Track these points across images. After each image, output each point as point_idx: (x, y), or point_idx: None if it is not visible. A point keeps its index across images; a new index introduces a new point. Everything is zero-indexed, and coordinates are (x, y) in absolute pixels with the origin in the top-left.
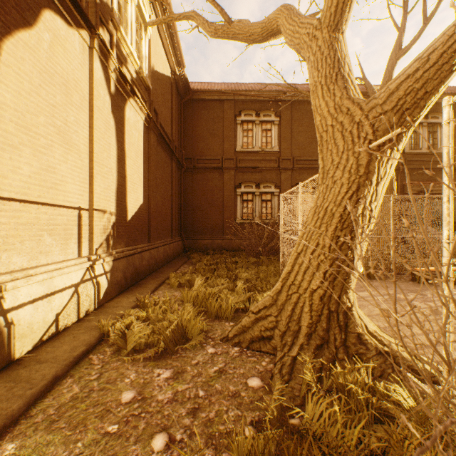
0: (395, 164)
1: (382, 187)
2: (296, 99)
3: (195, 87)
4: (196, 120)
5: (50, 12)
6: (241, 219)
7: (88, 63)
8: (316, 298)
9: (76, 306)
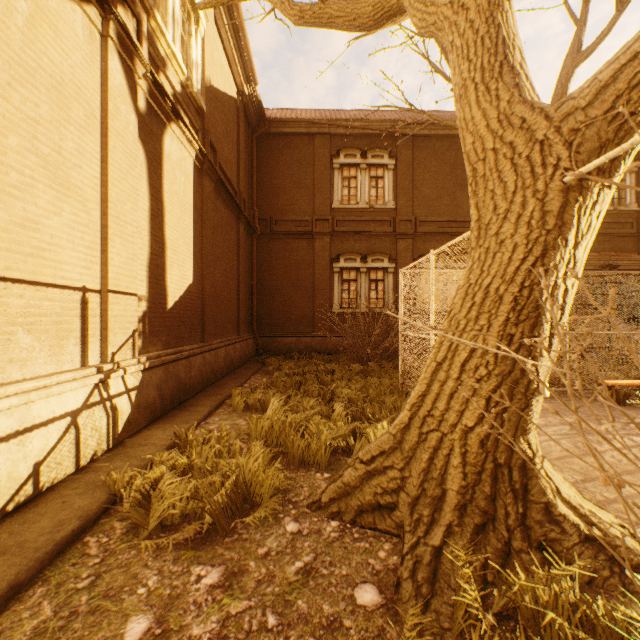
0: (603, 212)
1: (583, 251)
2: (419, 132)
3: (273, 115)
4: (274, 163)
5: None
6: (340, 308)
7: (100, 59)
8: (474, 442)
9: (73, 448)
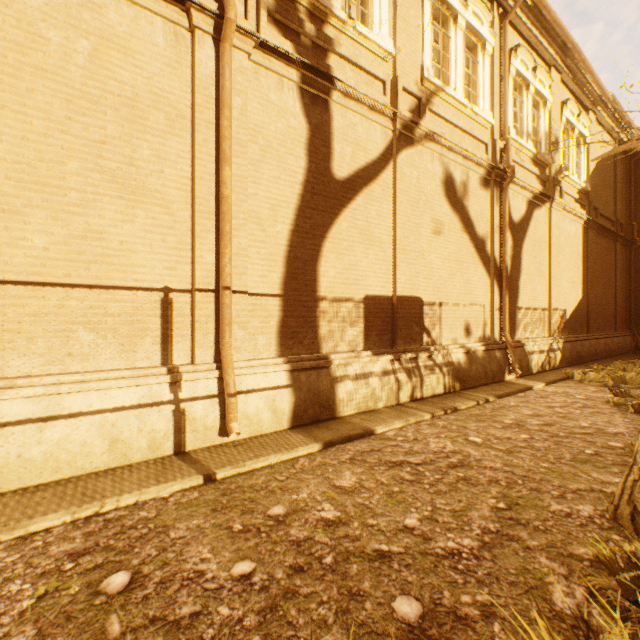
0: None
1: None
2: None
3: None
4: None
5: (534, 210)
6: None
7: (547, 218)
8: None
9: (547, 362)
